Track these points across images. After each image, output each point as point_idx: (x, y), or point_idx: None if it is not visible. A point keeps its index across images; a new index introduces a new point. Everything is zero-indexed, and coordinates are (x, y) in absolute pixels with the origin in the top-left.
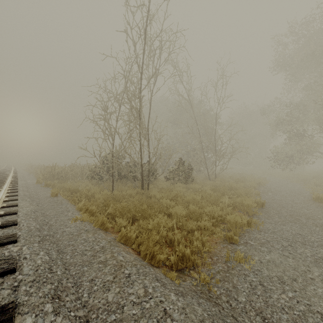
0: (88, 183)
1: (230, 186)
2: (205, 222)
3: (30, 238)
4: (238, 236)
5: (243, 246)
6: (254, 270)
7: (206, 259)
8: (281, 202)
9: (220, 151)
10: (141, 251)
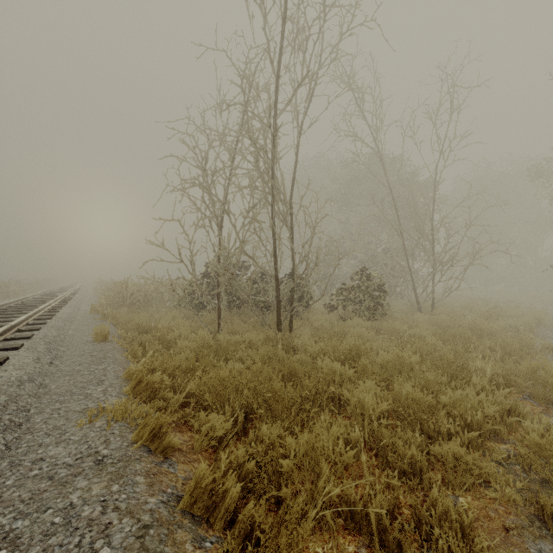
0: (178, 315)
1: (476, 328)
2: (458, 448)
3: None
4: None
5: None
6: None
7: None
8: None
9: (445, 252)
10: None
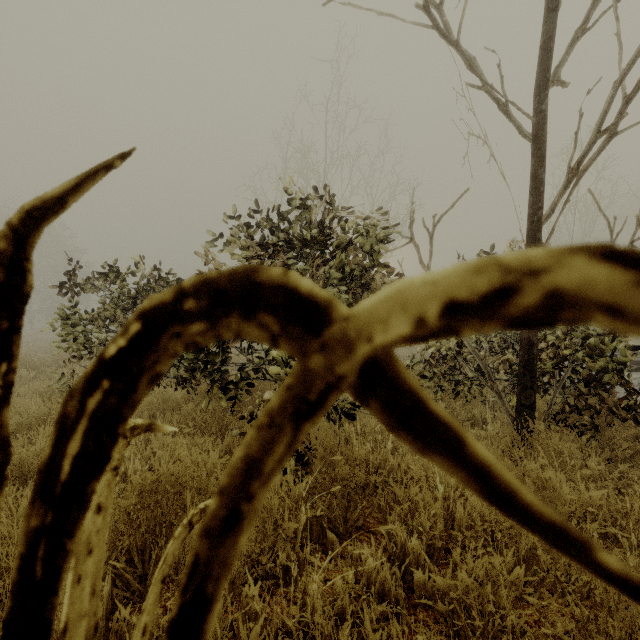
0: None
1: None
2: None
3: None
4: None
5: None
6: None
7: None
8: None
9: None
10: None
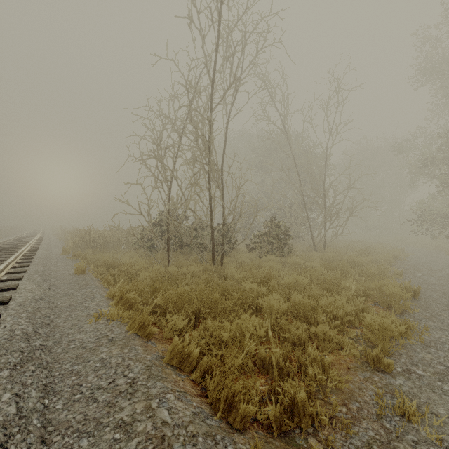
0: (134, 255)
1: (352, 261)
2: (325, 327)
3: (1, 358)
4: (388, 356)
5: (404, 378)
6: (448, 445)
7: (337, 409)
8: (444, 289)
9: (333, 207)
10: (207, 389)
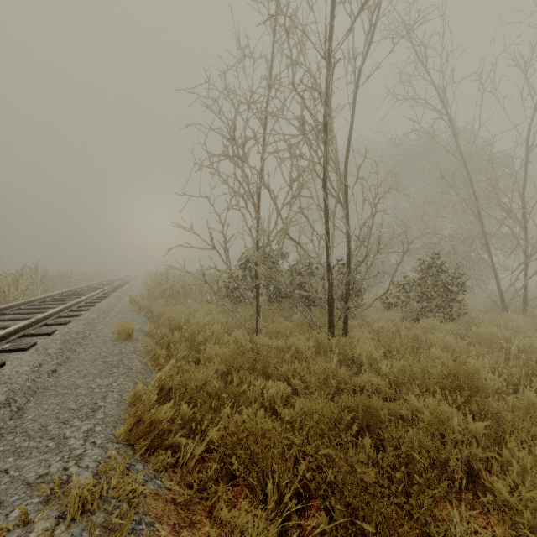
0: (214, 309)
1: None
2: None
3: None
4: None
5: None
6: None
7: None
8: None
9: None
10: None
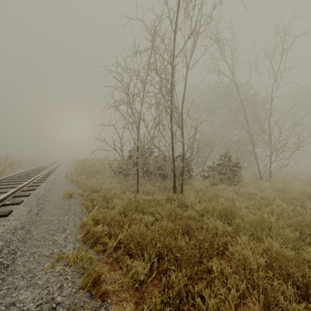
0: (114, 180)
1: (305, 193)
2: None
3: None
4: None
5: None
6: None
7: None
8: None
9: (278, 142)
10: None
